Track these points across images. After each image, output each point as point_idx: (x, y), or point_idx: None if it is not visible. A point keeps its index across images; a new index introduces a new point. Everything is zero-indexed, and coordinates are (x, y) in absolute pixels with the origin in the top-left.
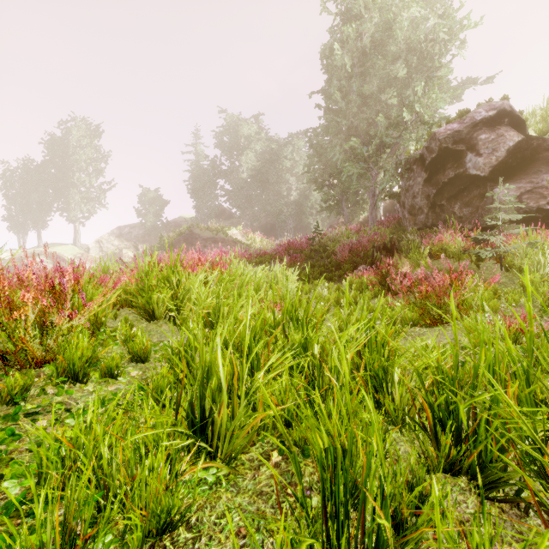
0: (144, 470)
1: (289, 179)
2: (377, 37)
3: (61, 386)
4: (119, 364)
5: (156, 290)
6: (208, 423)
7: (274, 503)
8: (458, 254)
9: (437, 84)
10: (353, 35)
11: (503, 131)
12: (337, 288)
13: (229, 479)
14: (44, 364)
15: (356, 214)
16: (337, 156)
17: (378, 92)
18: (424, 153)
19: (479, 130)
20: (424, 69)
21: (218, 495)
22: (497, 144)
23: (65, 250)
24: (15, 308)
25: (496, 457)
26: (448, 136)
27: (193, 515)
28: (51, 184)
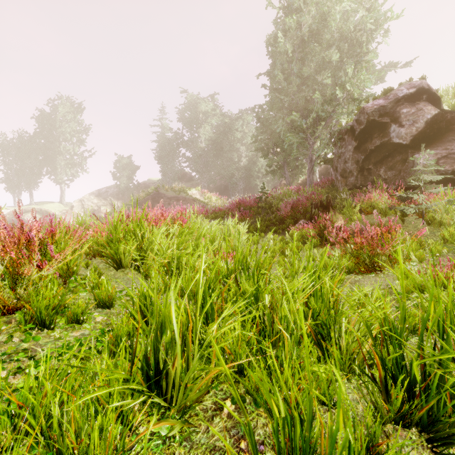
0: (93, 431)
1: (240, 148)
2: (314, 27)
3: (29, 332)
4: (84, 311)
5: (123, 242)
6: (162, 375)
7: None
8: (385, 210)
9: (364, 67)
10: (294, 25)
11: (422, 106)
12: (281, 239)
13: (183, 431)
14: (16, 311)
15: (296, 176)
16: (280, 128)
17: (315, 73)
18: (354, 124)
19: (401, 105)
20: (353, 54)
21: (171, 451)
22: (417, 117)
23: (53, 207)
24: None
25: (450, 413)
26: (375, 110)
27: None
28: (41, 152)
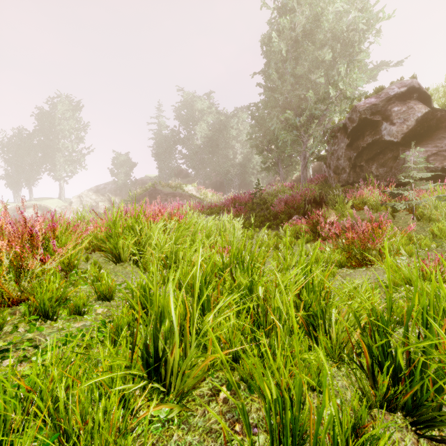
0: (98, 413)
1: (235, 145)
2: (308, 27)
3: (33, 323)
4: (86, 303)
5: (121, 237)
6: (161, 362)
7: (222, 441)
8: (376, 206)
9: (357, 66)
10: (288, 26)
11: (413, 104)
12: (275, 235)
13: (181, 415)
14: (20, 303)
15: (290, 173)
16: (274, 126)
17: (308, 72)
18: (346, 122)
19: (392, 104)
20: (346, 53)
21: (170, 433)
22: (408, 115)
23: (52, 203)
24: None
25: (432, 397)
26: (366, 109)
27: None
28: (41, 149)
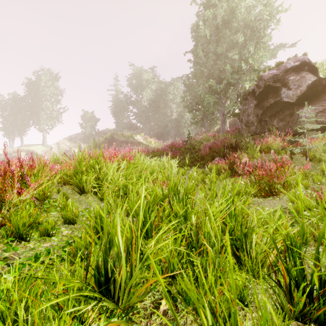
0: None
1: (172, 106)
2: (226, 18)
3: (9, 244)
4: (53, 227)
5: (85, 174)
6: (110, 281)
7: None
8: (278, 150)
9: (262, 46)
10: (211, 17)
11: (305, 74)
12: (202, 172)
13: None
14: (1, 227)
15: (212, 126)
16: (201, 91)
17: (226, 51)
18: (254, 88)
19: (289, 74)
20: (254, 37)
21: None
22: (301, 82)
23: (37, 148)
24: None
25: None
26: (270, 78)
27: None
28: (29, 108)
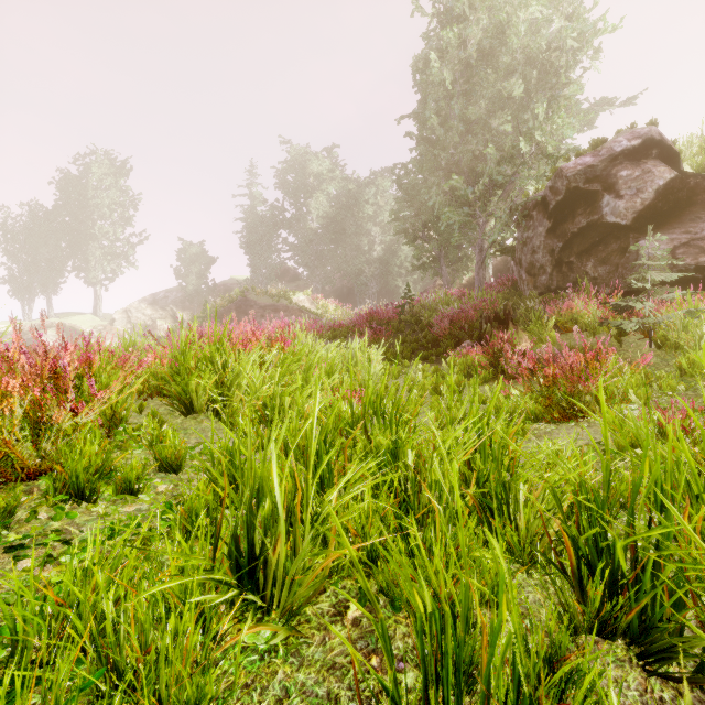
0: (164, 638)
1: (371, 230)
2: (486, 44)
3: (60, 507)
4: (141, 475)
5: (195, 374)
6: (258, 564)
7: (351, 681)
8: (593, 326)
9: (563, 106)
10: (455, 42)
11: (651, 166)
12: (435, 371)
13: (288, 643)
14: (39, 476)
15: (458, 274)
16: (434, 199)
17: (487, 116)
18: (547, 194)
19: (619, 165)
20: (546, 86)
21: (272, 669)
22: (643, 183)
23: (83, 321)
24: (1, 399)
25: (668, 615)
26: (578, 173)
27: (235, 702)
28: (65, 235)
